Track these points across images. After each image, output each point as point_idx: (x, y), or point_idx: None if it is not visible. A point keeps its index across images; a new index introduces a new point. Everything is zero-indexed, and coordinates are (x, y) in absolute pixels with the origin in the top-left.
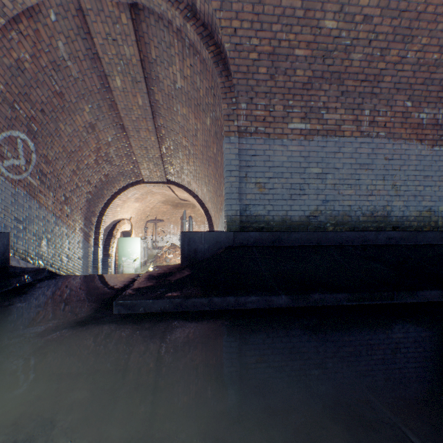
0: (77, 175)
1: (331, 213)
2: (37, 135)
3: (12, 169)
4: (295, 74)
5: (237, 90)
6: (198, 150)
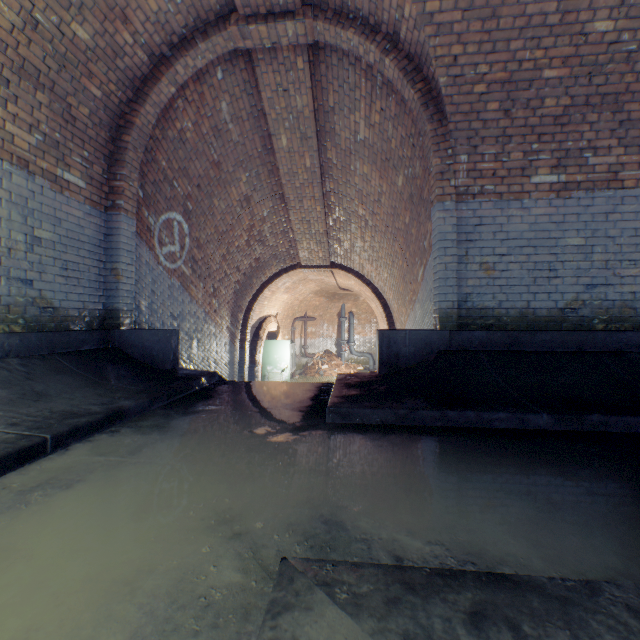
0: (227, 261)
1: (600, 304)
2: (192, 215)
3: (169, 257)
4: (542, 105)
5: (455, 137)
6: (379, 220)
